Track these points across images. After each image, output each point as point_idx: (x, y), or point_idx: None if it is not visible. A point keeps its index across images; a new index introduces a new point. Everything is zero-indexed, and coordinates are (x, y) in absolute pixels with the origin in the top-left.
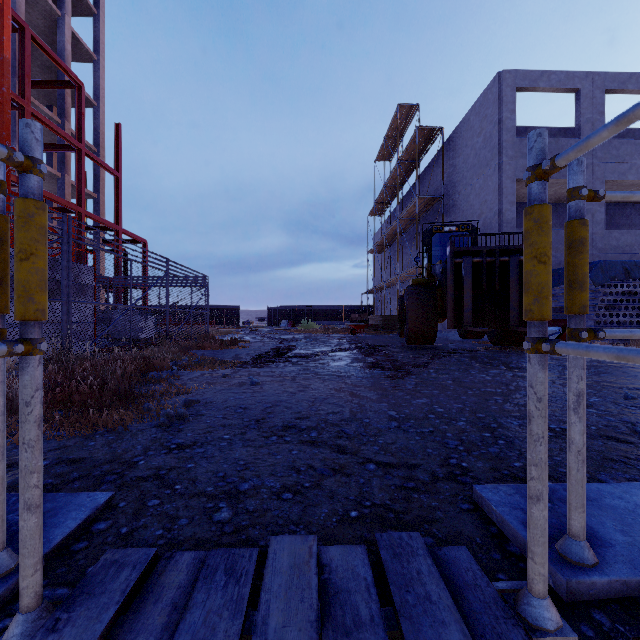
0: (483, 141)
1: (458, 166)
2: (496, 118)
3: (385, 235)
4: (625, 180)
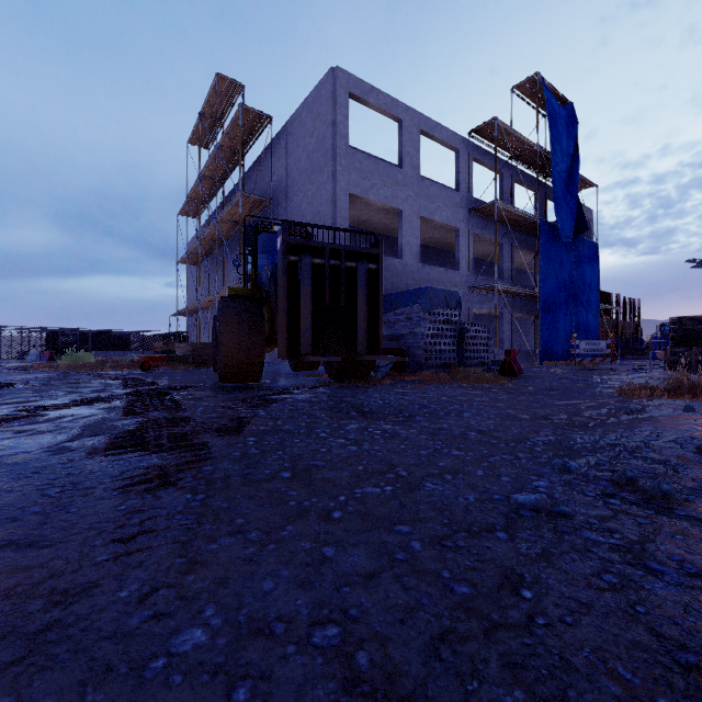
0: (316, 143)
1: (289, 168)
2: (330, 118)
3: (201, 240)
4: (433, 220)
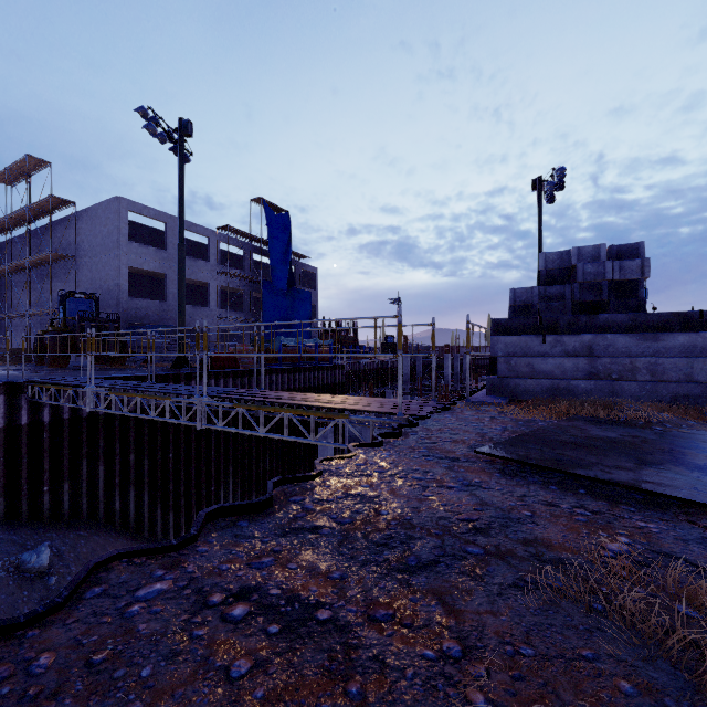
0: (108, 233)
1: (90, 238)
2: (116, 224)
3: (7, 266)
4: (191, 279)
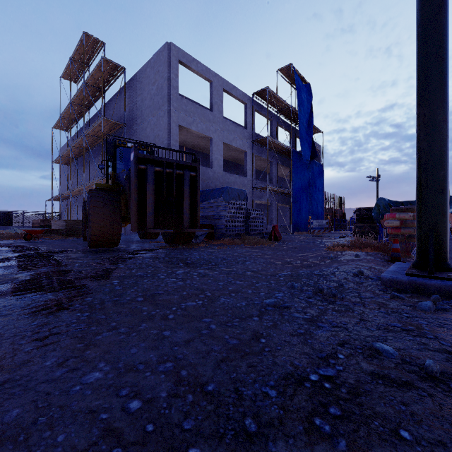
0: (157, 89)
1: (138, 104)
2: (166, 75)
3: (71, 148)
4: (232, 145)
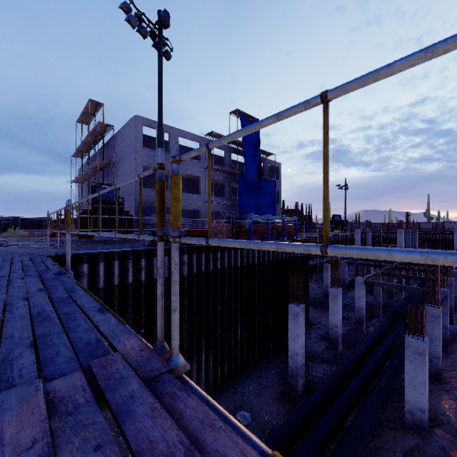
0: (130, 143)
1: (122, 149)
2: (134, 135)
3: (83, 174)
4: (186, 173)
